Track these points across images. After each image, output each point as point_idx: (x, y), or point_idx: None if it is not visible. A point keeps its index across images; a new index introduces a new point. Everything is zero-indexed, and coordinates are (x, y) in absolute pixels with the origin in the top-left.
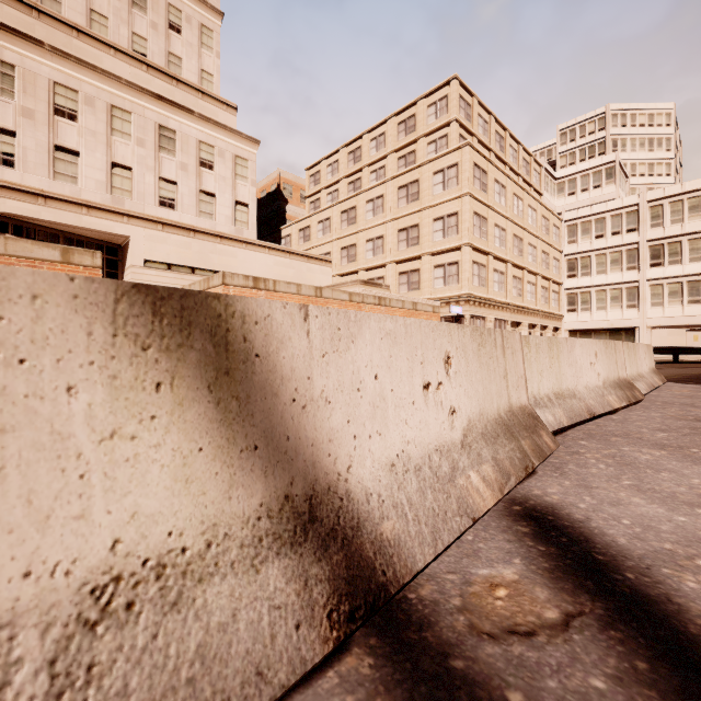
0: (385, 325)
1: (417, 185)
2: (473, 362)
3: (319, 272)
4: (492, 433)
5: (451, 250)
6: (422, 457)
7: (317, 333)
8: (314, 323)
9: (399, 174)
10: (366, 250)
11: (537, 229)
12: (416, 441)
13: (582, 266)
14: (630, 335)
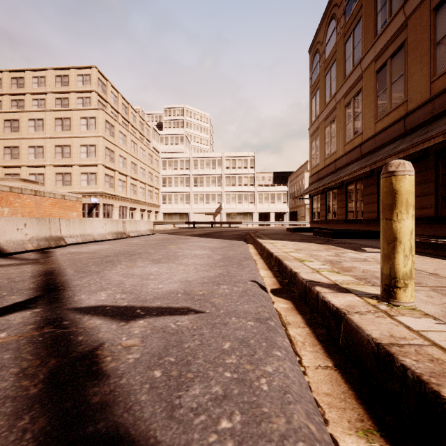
0: (6, 218)
1: (70, 121)
2: (36, 225)
3: None
4: (40, 239)
5: (92, 165)
6: (15, 241)
7: None
8: None
9: (56, 110)
10: (28, 153)
11: (146, 160)
12: (14, 238)
13: (168, 182)
14: (187, 216)
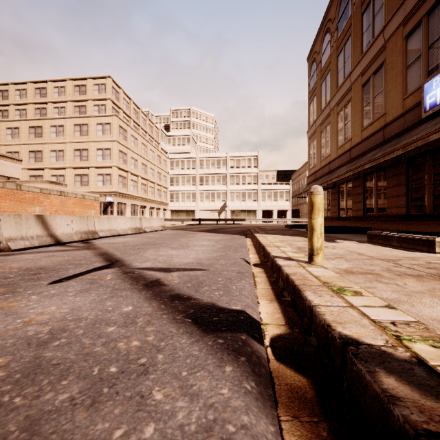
0: (61, 217)
1: (87, 127)
2: (79, 222)
3: (10, 166)
4: (82, 233)
5: (107, 167)
6: (66, 233)
7: (51, 218)
8: (51, 217)
9: (75, 117)
10: (50, 156)
11: (155, 161)
12: (66, 232)
13: (176, 181)
14: (193, 213)
